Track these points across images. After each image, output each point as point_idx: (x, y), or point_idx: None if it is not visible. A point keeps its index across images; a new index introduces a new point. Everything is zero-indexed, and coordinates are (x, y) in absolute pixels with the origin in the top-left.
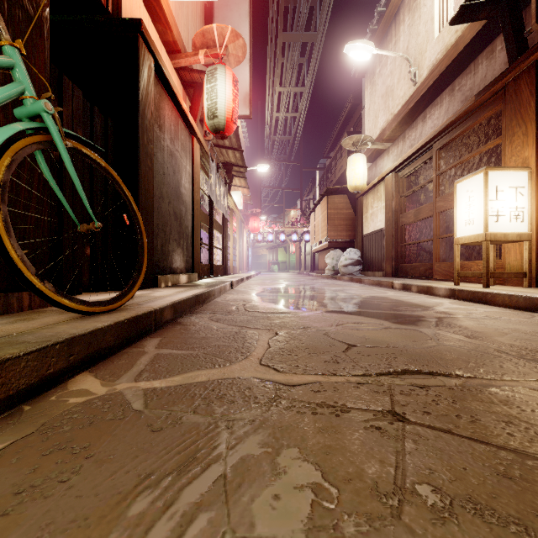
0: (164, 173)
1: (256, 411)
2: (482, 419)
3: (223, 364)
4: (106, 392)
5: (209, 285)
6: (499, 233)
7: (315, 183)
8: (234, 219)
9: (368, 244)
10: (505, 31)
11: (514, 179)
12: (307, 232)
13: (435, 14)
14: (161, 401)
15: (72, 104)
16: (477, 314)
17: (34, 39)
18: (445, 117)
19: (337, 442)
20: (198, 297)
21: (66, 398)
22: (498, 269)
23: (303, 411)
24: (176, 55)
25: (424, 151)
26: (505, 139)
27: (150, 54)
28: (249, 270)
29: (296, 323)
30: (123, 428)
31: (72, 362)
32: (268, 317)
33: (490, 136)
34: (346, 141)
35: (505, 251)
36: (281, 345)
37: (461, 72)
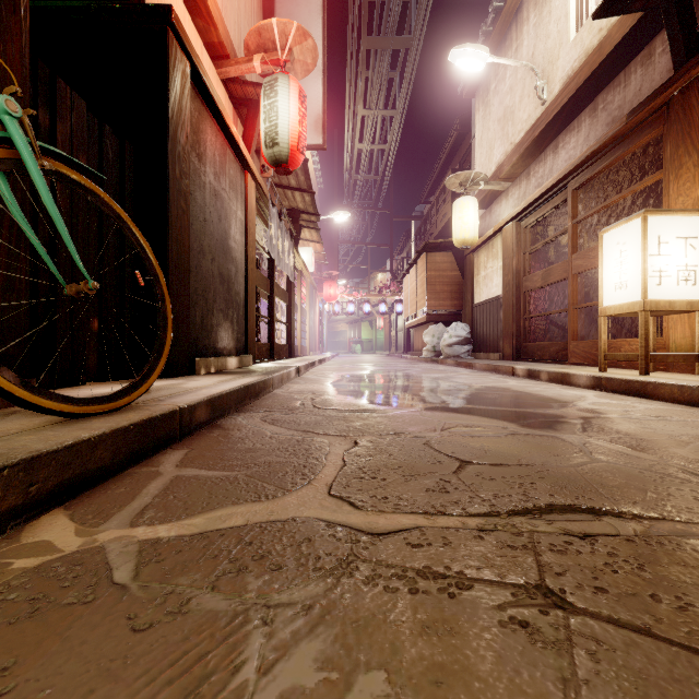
0: (205, 219)
1: (317, 586)
2: (696, 604)
3: (272, 494)
4: (78, 548)
5: (267, 371)
6: (663, 300)
7: (410, 237)
8: (304, 284)
9: (480, 316)
10: (669, 26)
11: (682, 226)
12: (399, 301)
13: (571, 9)
14: (163, 565)
15: (71, 119)
16: (638, 413)
17: (4, 17)
18: (584, 146)
19: (455, 657)
20: (249, 388)
21: (10, 560)
22: (659, 350)
23: (393, 586)
24: (224, 61)
25: (556, 192)
26: (669, 172)
27: (184, 55)
28: (323, 351)
29: (384, 426)
30: (86, 623)
31: (34, 495)
32: (345, 417)
33: (645, 172)
34: (451, 180)
35: (669, 326)
36: (361, 462)
37: (605, 86)
